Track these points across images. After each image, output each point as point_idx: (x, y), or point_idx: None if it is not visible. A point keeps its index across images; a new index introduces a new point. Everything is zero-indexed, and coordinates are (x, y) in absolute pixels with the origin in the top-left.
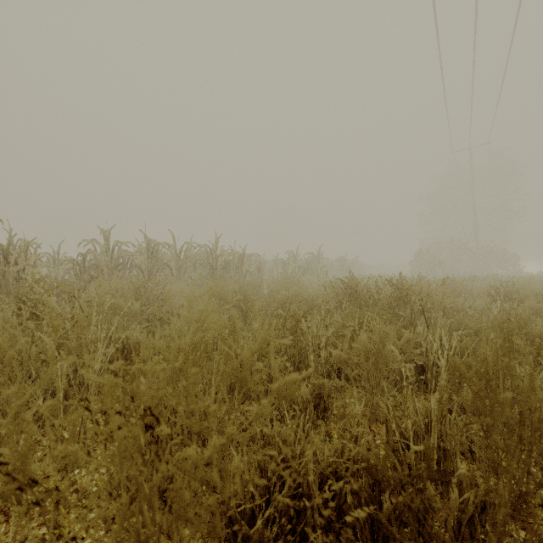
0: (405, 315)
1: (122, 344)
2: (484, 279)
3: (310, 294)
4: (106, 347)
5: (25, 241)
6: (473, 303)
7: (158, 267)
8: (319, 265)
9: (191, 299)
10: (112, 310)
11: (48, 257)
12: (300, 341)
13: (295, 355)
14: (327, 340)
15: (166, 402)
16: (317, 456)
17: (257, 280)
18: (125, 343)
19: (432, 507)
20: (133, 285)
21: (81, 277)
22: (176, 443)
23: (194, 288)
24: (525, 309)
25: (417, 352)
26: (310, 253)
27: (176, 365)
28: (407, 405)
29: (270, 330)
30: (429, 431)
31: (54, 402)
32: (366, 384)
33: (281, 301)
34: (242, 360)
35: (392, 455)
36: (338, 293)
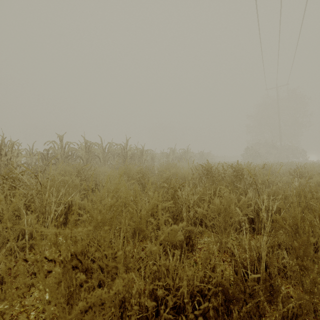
0: (241, 186)
1: (68, 204)
2: (286, 164)
3: (183, 174)
4: (58, 206)
5: (11, 141)
6: (281, 179)
7: (92, 157)
8: (188, 156)
9: (108, 177)
10: (62, 184)
11: (26, 151)
12: (177, 203)
13: (174, 211)
14: (193, 202)
15: (92, 244)
16: (189, 282)
17: (151, 165)
18: (70, 203)
19: (264, 314)
20: (76, 168)
21: (45, 163)
22: (94, 278)
23: (113, 170)
24: (313, 182)
25: (250, 210)
26: (183, 149)
27: (90, 228)
28: (246, 245)
29: (158, 196)
30: (260, 261)
31: (23, 242)
32: (218, 230)
33: (165, 178)
34: (140, 216)
35: (240, 283)
36: (199, 173)
